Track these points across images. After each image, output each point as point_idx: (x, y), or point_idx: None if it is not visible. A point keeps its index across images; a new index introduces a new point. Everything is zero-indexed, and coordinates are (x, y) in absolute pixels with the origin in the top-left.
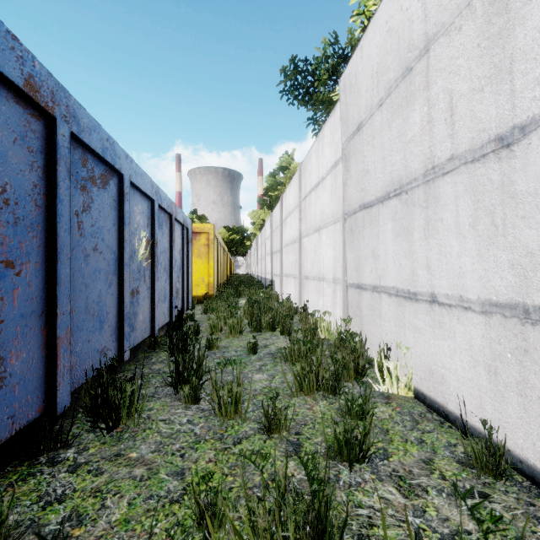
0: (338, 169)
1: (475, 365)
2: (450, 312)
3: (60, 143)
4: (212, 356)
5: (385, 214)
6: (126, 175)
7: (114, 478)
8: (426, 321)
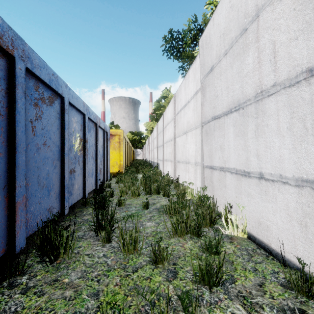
0: (198, 95)
1: (291, 220)
2: (273, 185)
3: (18, 74)
4: (120, 210)
5: (228, 122)
6: (66, 98)
7: (51, 298)
8: (256, 190)
